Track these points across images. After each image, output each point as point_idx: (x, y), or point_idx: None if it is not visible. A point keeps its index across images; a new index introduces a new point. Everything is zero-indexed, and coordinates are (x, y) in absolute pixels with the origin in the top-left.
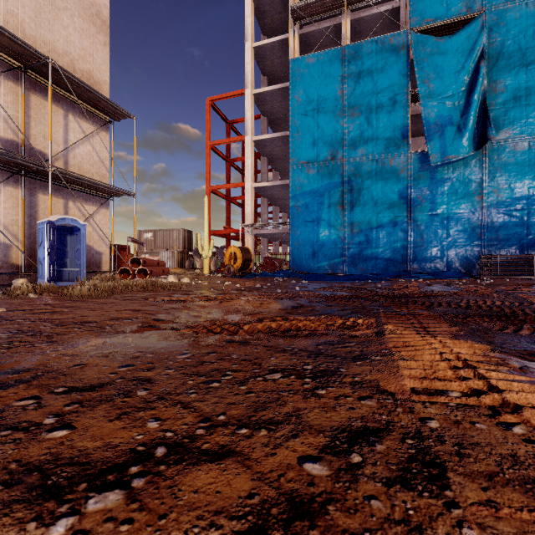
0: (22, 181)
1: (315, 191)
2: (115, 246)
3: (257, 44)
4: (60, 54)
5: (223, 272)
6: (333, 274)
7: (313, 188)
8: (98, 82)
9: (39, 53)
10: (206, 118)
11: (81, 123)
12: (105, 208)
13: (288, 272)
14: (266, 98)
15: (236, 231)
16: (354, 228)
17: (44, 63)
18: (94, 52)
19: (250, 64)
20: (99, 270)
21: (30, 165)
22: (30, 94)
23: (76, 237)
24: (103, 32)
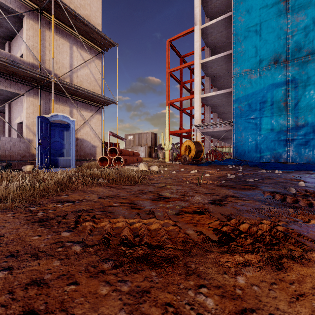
0: (39, 93)
1: (257, 92)
2: (110, 143)
3: None
4: (67, 3)
5: (178, 160)
6: (284, 163)
7: (255, 90)
8: (93, 24)
9: None
10: (167, 53)
11: (82, 53)
12: (98, 114)
13: (236, 160)
14: (210, 30)
15: (187, 131)
16: (298, 121)
17: None
18: (91, 2)
19: (198, 7)
20: (94, 158)
21: (37, 75)
22: (45, 30)
23: (70, 132)
24: None
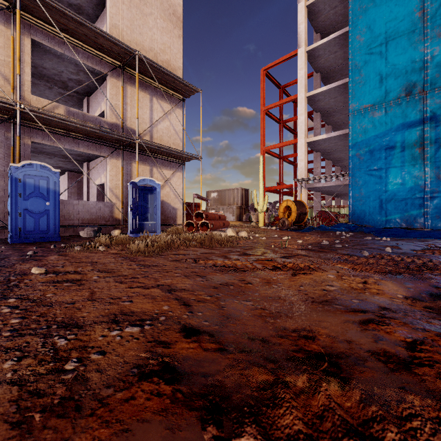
0: (121, 154)
1: (382, 135)
2: (190, 203)
3: (311, 1)
4: (147, 51)
5: (276, 225)
6: (414, 229)
7: (379, 132)
8: (174, 68)
9: (130, 48)
10: (261, 86)
11: (162, 104)
12: (179, 172)
13: (350, 225)
14: (320, 52)
15: (289, 187)
16: (440, 173)
17: (134, 56)
18: (171, 44)
19: (303, 23)
20: (175, 223)
21: (123, 138)
22: (127, 86)
23: (154, 196)
24: (177, 27)
